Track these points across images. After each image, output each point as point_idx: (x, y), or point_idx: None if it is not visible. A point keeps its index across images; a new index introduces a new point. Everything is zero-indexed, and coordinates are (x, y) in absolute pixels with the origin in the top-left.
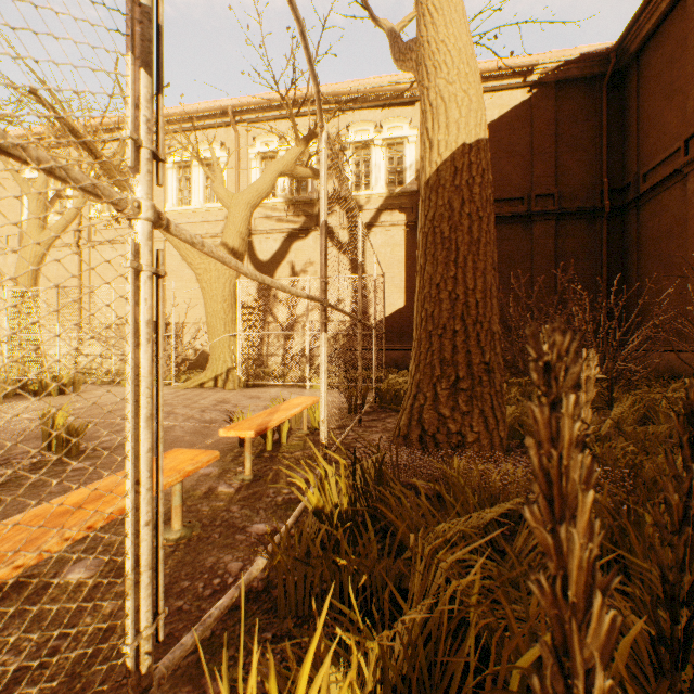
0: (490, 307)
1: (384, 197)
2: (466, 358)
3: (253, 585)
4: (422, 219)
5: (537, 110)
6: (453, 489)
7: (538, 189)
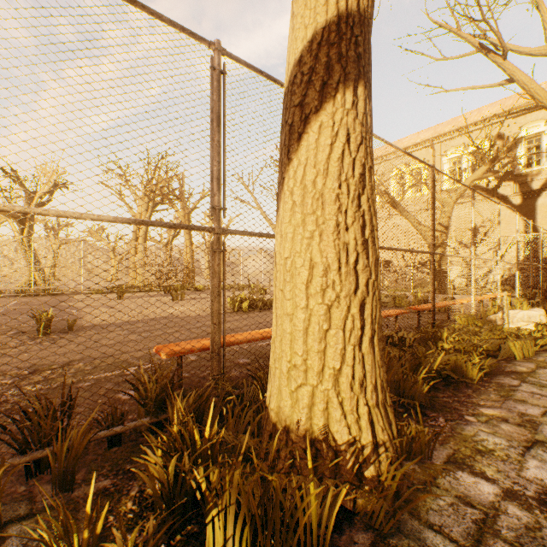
0: None
1: None
2: None
3: None
4: None
5: None
6: None
7: None
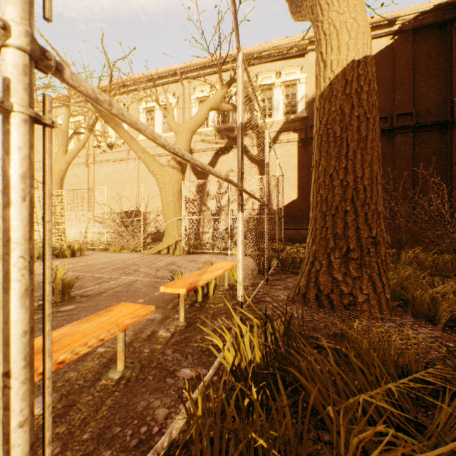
0: (376, 191)
1: (282, 123)
2: (356, 233)
3: (174, 437)
4: (317, 124)
5: (398, 51)
6: (354, 347)
7: (399, 109)
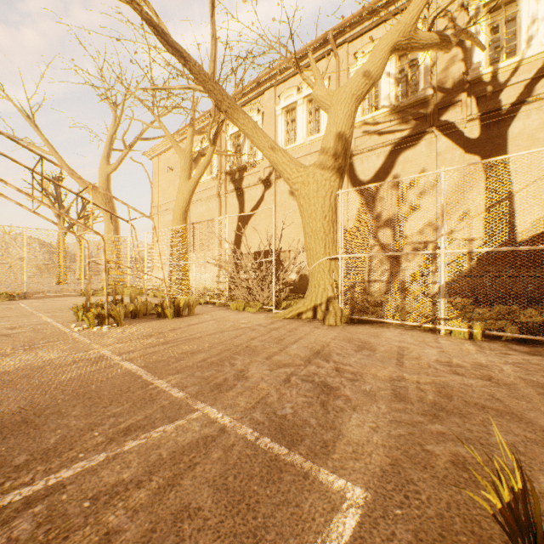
0: None
1: (543, 58)
2: None
3: None
4: None
5: None
6: None
7: None
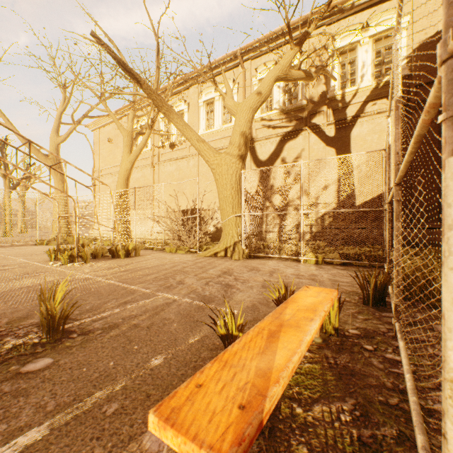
0: None
1: (370, 89)
2: None
3: None
4: None
5: None
6: None
7: None
